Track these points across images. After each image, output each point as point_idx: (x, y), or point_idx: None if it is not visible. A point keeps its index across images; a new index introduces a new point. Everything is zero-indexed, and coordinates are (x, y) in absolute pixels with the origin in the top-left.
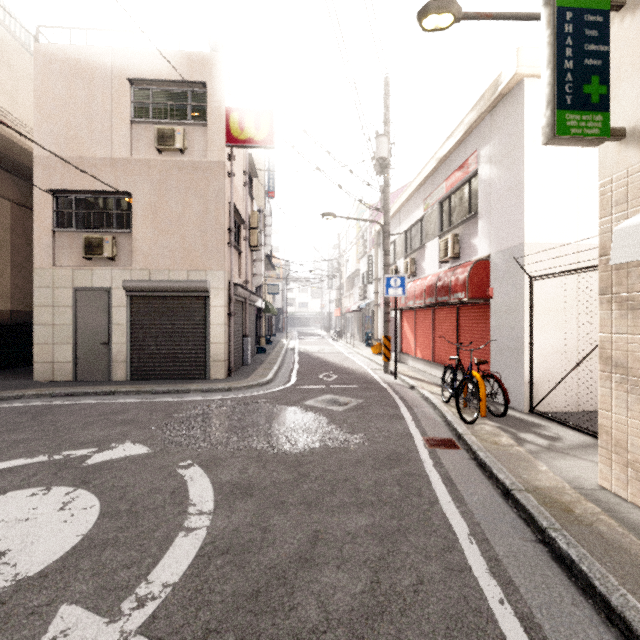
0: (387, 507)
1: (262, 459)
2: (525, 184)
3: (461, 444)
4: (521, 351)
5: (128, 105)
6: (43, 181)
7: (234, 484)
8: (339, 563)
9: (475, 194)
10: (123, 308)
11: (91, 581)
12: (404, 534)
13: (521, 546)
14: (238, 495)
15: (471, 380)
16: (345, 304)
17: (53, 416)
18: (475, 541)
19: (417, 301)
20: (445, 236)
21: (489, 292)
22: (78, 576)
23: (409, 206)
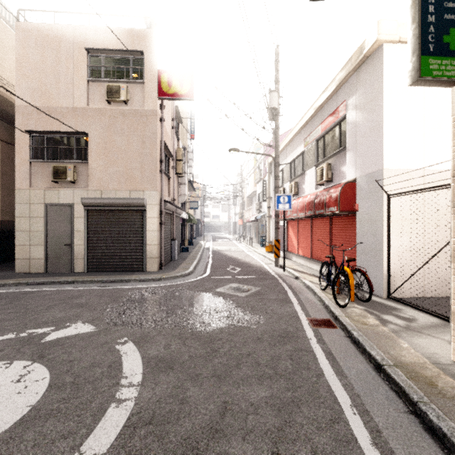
0: (282, 379)
1: (182, 336)
2: (384, 124)
3: (337, 324)
4: (381, 251)
5: (85, 68)
6: (22, 124)
7: (159, 358)
8: (244, 434)
9: (344, 133)
10: (82, 219)
11: (31, 452)
12: (298, 405)
13: (396, 417)
14: (162, 368)
15: (343, 273)
16: (246, 216)
17: (25, 300)
18: (357, 412)
19: (300, 213)
20: (321, 165)
21: (355, 206)
22: (21, 447)
23: (293, 144)
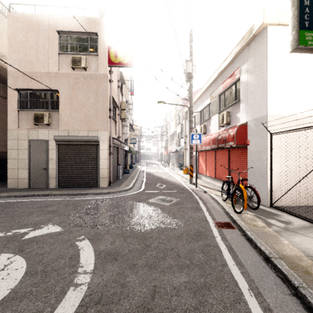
0: (197, 268)
1: (124, 235)
2: (268, 83)
3: (235, 225)
4: (265, 173)
5: (57, 44)
6: (12, 84)
7: (107, 252)
8: (169, 312)
9: (238, 90)
10: (54, 150)
11: None
12: (208, 289)
13: (283, 298)
14: (109, 259)
15: (239, 189)
16: (169, 148)
17: (13, 208)
18: (253, 294)
19: (207, 146)
20: (222, 113)
21: (247, 141)
22: None
23: (202, 98)
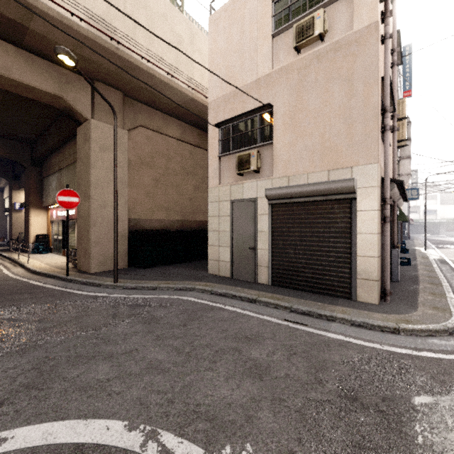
0: None
1: None
2: None
3: None
4: None
5: (269, 22)
6: (213, 120)
7: None
8: None
9: None
10: (265, 216)
11: None
12: None
13: None
14: None
15: None
16: None
17: (199, 324)
18: None
19: None
20: None
21: None
22: None
23: None
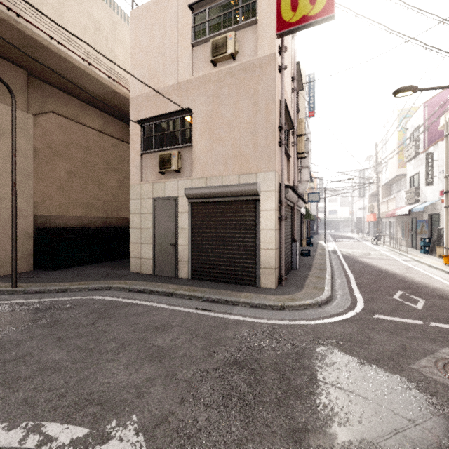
0: None
1: None
2: None
3: None
4: None
5: (189, 31)
6: (135, 116)
7: None
8: None
9: None
10: (186, 214)
11: None
12: None
13: None
14: None
15: None
16: (381, 209)
17: (109, 321)
18: None
19: None
20: None
21: None
22: None
23: None
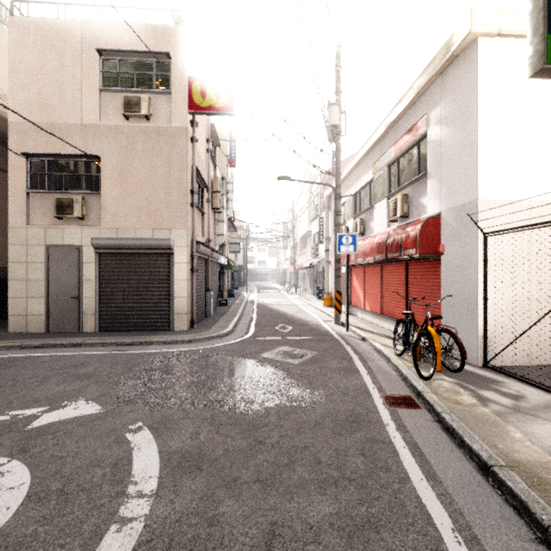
0: (352, 486)
1: (216, 421)
2: (479, 141)
3: (421, 402)
4: (474, 306)
5: (97, 74)
6: (17, 145)
7: (183, 453)
8: None
9: (424, 155)
10: (92, 264)
11: None
12: (376, 528)
13: (520, 549)
14: (186, 469)
15: (427, 335)
16: (298, 261)
17: (15, 369)
18: (463, 540)
19: (367, 258)
20: (393, 197)
21: (440, 248)
22: None
23: (358, 171)
